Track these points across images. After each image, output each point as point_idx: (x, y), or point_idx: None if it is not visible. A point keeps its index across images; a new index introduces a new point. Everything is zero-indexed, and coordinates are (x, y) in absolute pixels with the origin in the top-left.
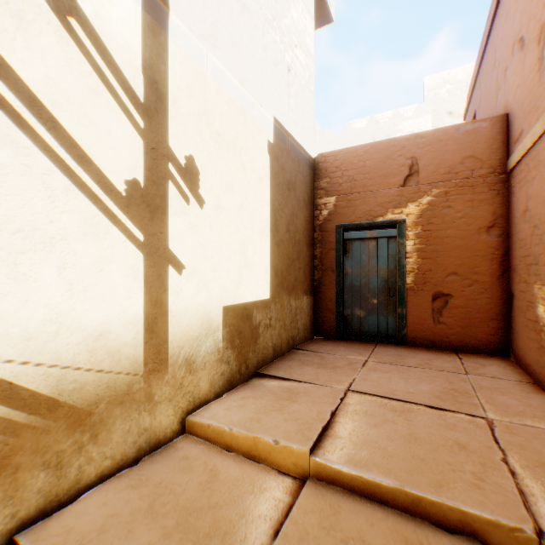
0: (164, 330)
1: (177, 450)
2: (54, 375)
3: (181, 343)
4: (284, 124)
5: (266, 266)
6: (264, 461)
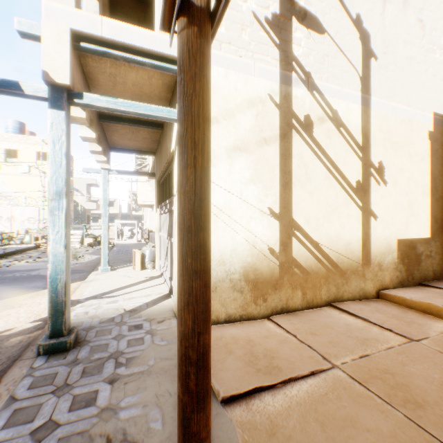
0: (368, 247)
1: (378, 302)
2: (336, 255)
3: (375, 254)
4: (442, 112)
5: (425, 216)
6: (434, 316)
